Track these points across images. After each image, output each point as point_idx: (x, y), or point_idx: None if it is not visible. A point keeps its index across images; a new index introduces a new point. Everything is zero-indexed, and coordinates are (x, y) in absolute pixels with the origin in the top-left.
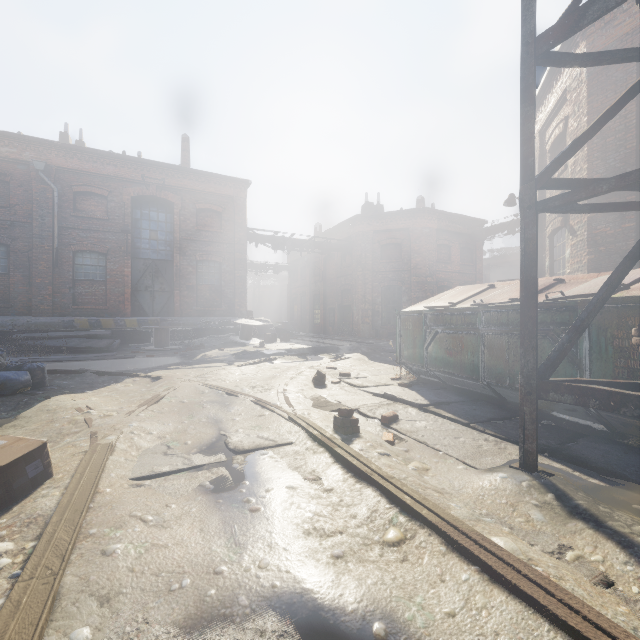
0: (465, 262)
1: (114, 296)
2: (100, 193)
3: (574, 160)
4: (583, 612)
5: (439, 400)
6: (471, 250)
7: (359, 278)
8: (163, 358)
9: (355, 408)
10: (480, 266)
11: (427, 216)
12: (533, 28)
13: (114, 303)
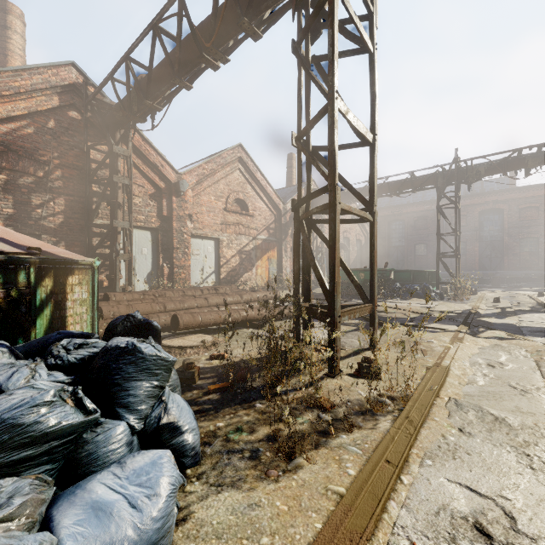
0: None
1: (469, 261)
2: (463, 214)
3: None
4: (537, 299)
5: None
6: None
7: None
8: (496, 289)
9: None
10: None
11: None
12: None
13: (469, 265)
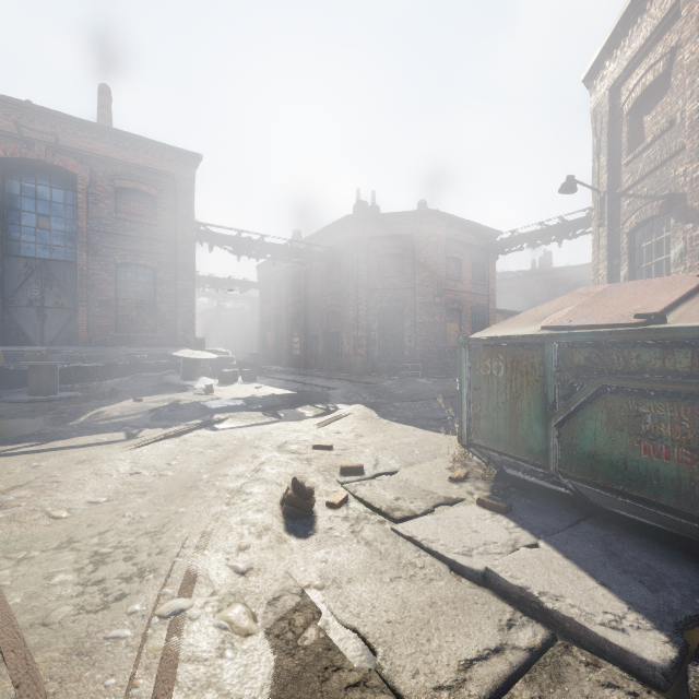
0: (477, 281)
1: None
2: None
3: (698, 105)
4: None
5: (669, 608)
6: (483, 266)
7: (350, 297)
8: (15, 421)
9: None
10: (493, 286)
11: (435, 220)
12: None
13: None
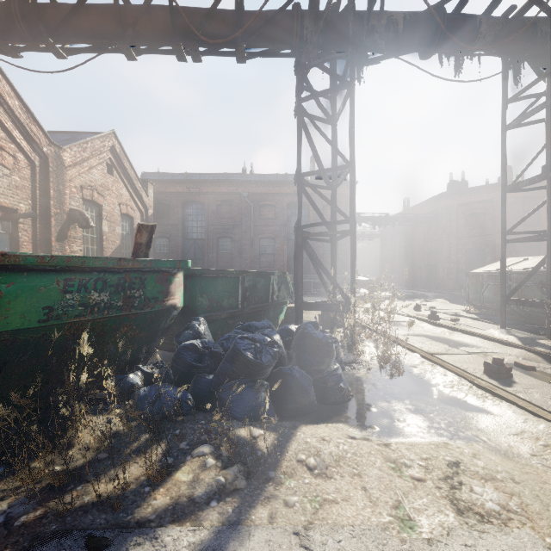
0: None
1: (278, 262)
2: (272, 204)
3: None
4: (487, 336)
5: (486, 318)
6: None
7: (444, 243)
8: (317, 298)
9: (438, 317)
10: None
11: None
12: (504, 183)
13: (278, 266)
